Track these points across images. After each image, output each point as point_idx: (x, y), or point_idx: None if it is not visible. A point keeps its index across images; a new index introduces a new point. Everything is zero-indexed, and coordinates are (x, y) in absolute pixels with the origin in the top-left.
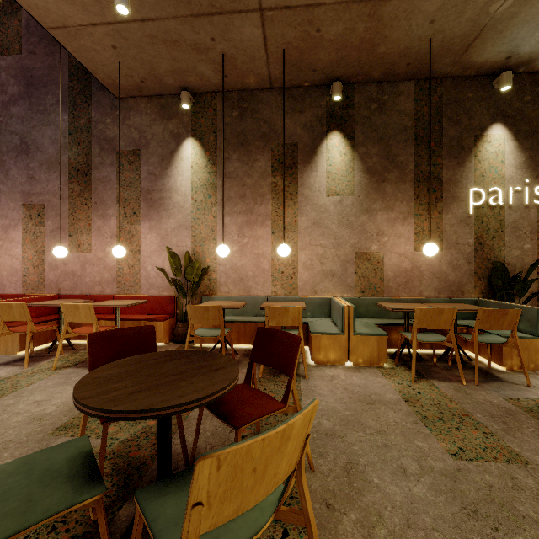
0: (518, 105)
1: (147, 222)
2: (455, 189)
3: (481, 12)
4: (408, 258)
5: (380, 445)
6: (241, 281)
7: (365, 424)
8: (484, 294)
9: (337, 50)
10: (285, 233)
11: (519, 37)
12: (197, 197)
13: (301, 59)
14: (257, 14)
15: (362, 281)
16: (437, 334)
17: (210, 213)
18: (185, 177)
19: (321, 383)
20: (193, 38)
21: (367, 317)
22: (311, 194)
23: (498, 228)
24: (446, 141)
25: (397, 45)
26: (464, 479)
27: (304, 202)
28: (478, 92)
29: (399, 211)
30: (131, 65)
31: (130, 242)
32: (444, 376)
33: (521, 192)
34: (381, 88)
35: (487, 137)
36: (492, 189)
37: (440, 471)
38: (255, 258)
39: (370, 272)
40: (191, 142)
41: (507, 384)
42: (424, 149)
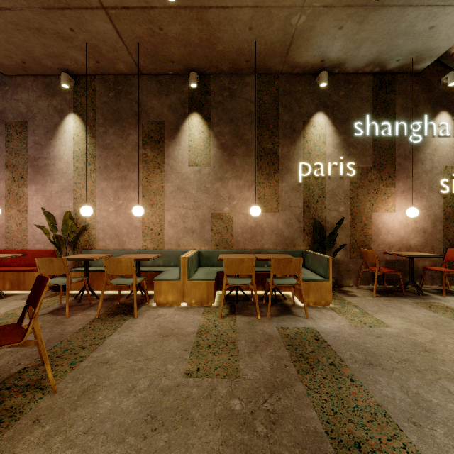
0: (335, 98)
1: (34, 186)
2: (288, 162)
3: (285, 23)
4: (252, 217)
5: (136, 369)
6: (116, 237)
7: (143, 352)
8: (310, 246)
9: (184, 46)
10: (153, 196)
11: (323, 45)
12: (78, 164)
13: (156, 51)
14: (102, 11)
15: (217, 237)
16: (250, 279)
17: (89, 178)
18: (68, 147)
19: (143, 321)
20: (53, 27)
21: (219, 266)
22: (175, 164)
23: (320, 194)
24: (282, 124)
25: (232, 45)
26: (174, 392)
27: (169, 171)
28: (306, 86)
29: (246, 180)
30: (7, 47)
31: (18, 203)
32: (250, 312)
33: (338, 166)
34: (232, 79)
35: (312, 122)
36: (316, 163)
37: (162, 387)
38: (129, 218)
39: (223, 229)
40: (73, 117)
41: (292, 317)
42: (265, 130)
